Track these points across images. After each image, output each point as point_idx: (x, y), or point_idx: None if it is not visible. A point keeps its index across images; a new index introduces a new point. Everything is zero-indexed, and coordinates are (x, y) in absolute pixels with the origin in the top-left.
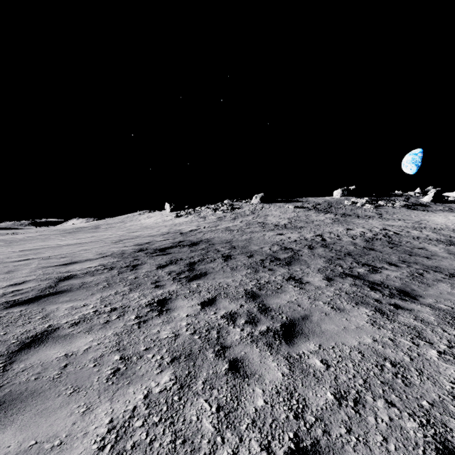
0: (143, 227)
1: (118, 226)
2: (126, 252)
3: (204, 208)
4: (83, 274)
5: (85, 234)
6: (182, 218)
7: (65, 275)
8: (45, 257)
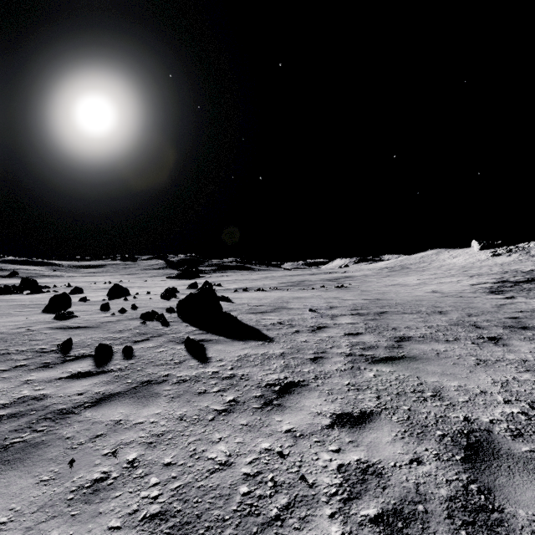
0: (463, 267)
1: (427, 266)
2: (495, 282)
3: (533, 244)
4: (493, 288)
5: (421, 272)
6: (502, 257)
7: (484, 288)
8: (446, 282)
